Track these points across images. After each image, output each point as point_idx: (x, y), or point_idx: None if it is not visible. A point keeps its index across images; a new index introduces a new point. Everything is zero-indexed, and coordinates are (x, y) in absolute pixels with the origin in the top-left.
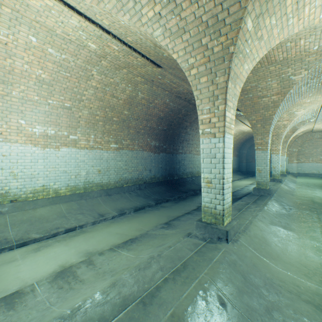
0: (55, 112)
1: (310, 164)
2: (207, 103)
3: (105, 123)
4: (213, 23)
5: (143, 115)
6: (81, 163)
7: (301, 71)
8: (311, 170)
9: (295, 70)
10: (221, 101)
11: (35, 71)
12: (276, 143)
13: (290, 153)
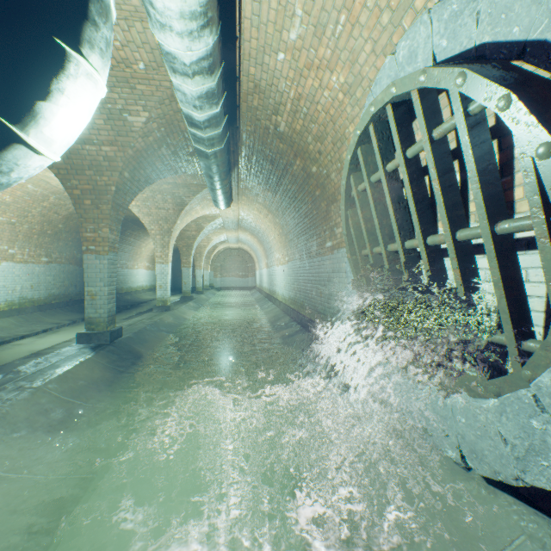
0: (2, 228)
1: (230, 278)
2: (160, 248)
3: (40, 236)
4: (165, 218)
5: (75, 228)
6: (17, 278)
7: (207, 223)
8: (231, 284)
9: (204, 221)
10: (167, 248)
11: (4, 196)
12: (200, 260)
13: (215, 268)
